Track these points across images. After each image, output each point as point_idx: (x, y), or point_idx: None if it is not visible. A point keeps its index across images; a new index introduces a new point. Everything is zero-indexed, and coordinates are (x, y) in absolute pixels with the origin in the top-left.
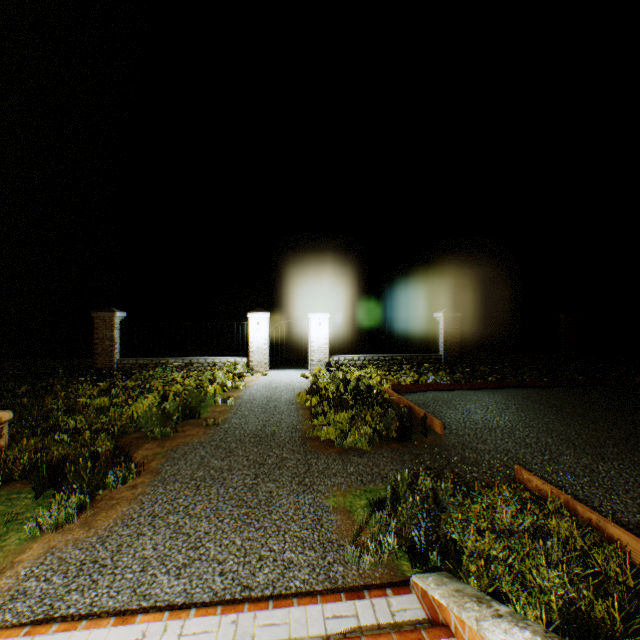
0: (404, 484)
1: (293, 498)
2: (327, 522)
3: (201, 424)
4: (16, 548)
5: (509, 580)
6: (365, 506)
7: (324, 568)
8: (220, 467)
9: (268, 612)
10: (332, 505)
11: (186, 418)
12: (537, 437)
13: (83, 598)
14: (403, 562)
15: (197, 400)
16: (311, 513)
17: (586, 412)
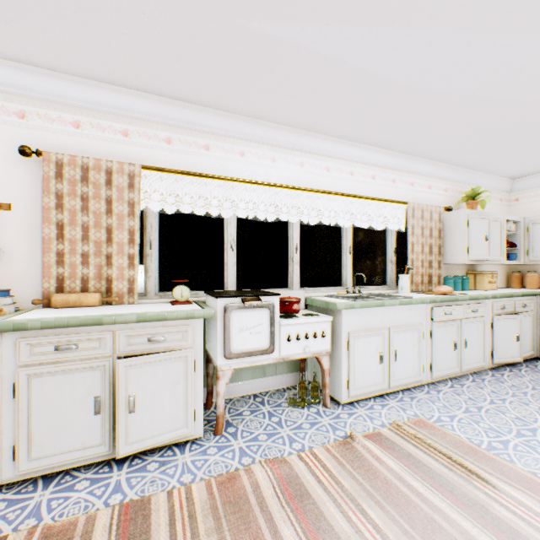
0: None
1: None
2: None
3: None
4: None
5: None
6: None
7: None
8: None
9: None
10: None
11: None
12: None
13: None
14: None
15: None
16: None
17: None
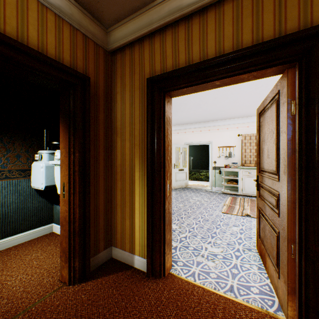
0: None
1: None
2: None
3: None
4: None
5: None
6: None
7: None
8: None
9: None
10: None
11: None
12: None
13: None
14: None
15: None
16: None
17: None
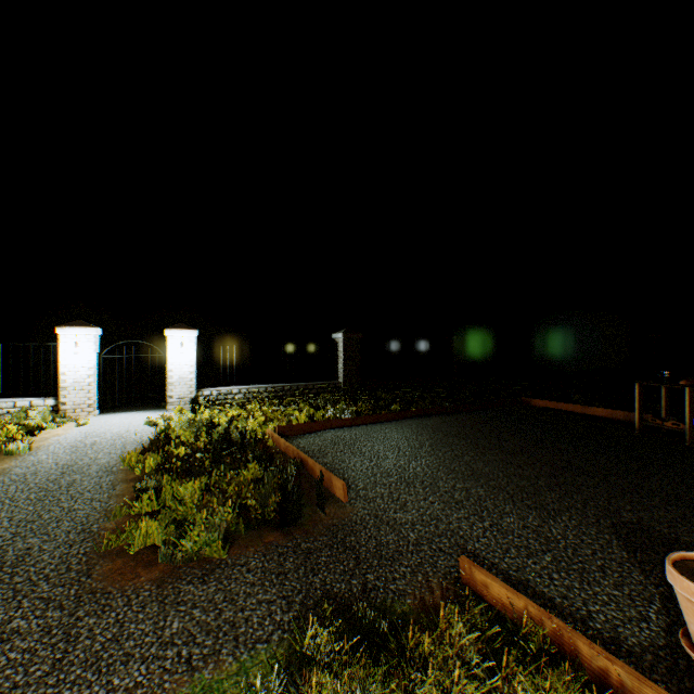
0: None
1: None
2: None
3: None
4: None
5: None
6: None
7: None
8: None
9: None
10: None
11: None
12: (466, 488)
13: None
14: None
15: None
16: None
17: (500, 442)
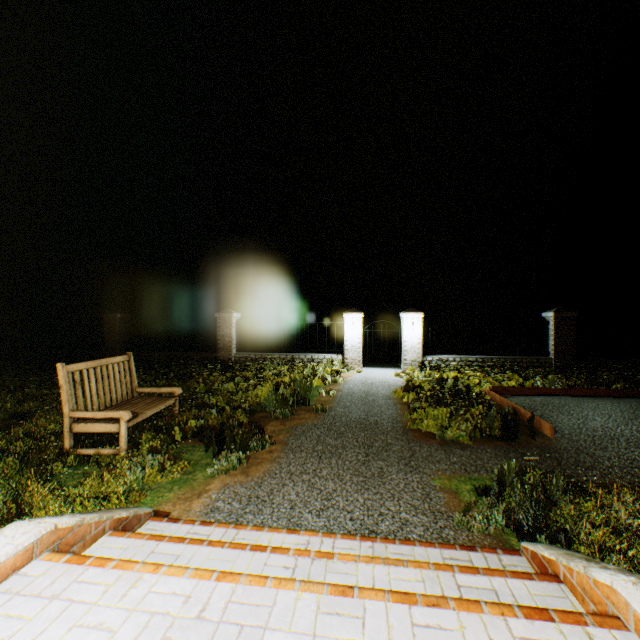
0: (510, 473)
1: (401, 475)
2: (435, 497)
3: (311, 410)
4: (203, 481)
5: (625, 567)
6: (470, 490)
7: (436, 530)
8: (334, 444)
9: (396, 545)
10: (438, 485)
11: (298, 404)
12: None
13: (256, 518)
14: (511, 538)
15: (304, 390)
16: (419, 488)
17: None
